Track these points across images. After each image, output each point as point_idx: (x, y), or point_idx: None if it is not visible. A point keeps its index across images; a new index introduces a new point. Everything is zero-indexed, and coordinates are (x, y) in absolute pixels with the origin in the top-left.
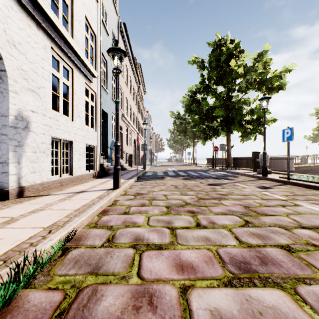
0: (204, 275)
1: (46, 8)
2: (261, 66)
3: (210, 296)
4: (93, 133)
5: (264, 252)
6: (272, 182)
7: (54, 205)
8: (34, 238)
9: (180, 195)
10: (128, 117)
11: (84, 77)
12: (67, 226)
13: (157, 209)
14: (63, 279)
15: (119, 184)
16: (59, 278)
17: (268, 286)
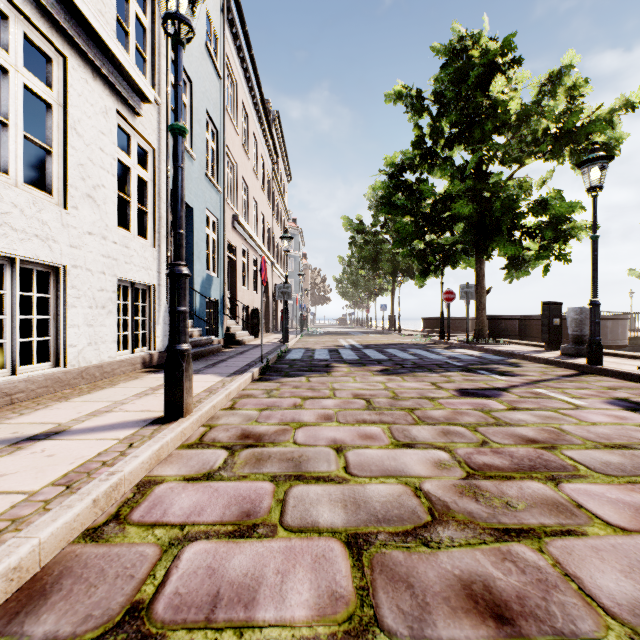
0: None
1: None
2: (564, 98)
3: None
4: (144, 251)
5: None
6: (629, 382)
7: None
8: None
9: (390, 444)
10: (250, 226)
11: (111, 93)
12: None
13: (305, 564)
14: None
15: (187, 402)
16: None
17: None
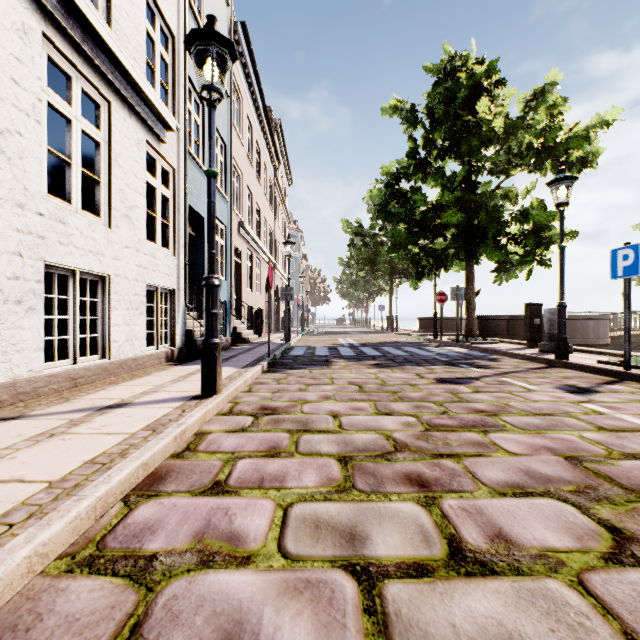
0: None
1: None
2: (545, 115)
3: None
4: (167, 259)
5: None
6: (585, 373)
7: (3, 458)
8: None
9: (374, 413)
10: (254, 231)
11: (143, 126)
12: None
13: (313, 467)
14: None
15: (218, 383)
16: None
17: None
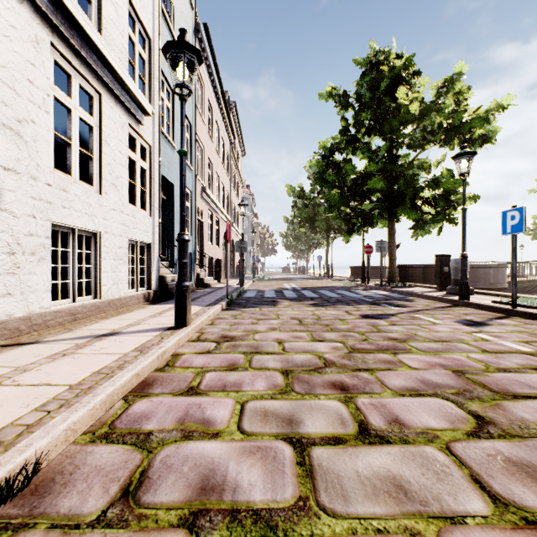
0: None
1: None
2: (452, 100)
3: None
4: (144, 219)
5: None
6: (481, 311)
7: (32, 370)
8: None
9: (310, 340)
10: (214, 195)
11: (126, 112)
12: (17, 448)
13: (262, 377)
14: None
15: (188, 317)
16: None
17: None
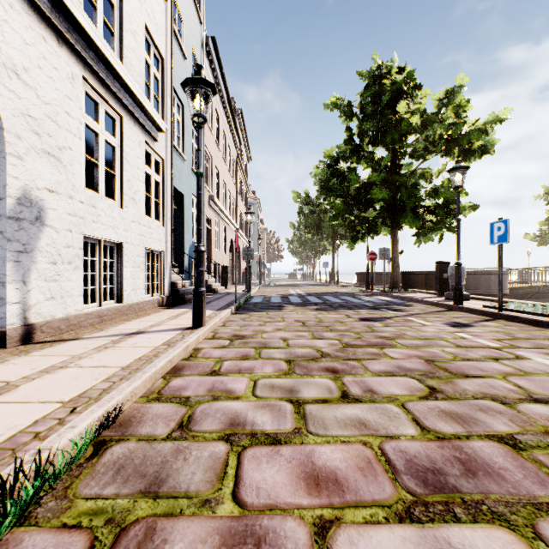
0: (359, 497)
1: (74, 7)
2: (452, 113)
3: (371, 542)
4: (159, 229)
5: (468, 450)
6: (472, 314)
7: (86, 357)
8: (42, 422)
9: (311, 338)
10: (221, 202)
11: (143, 131)
12: (105, 399)
13: (270, 364)
14: (92, 506)
15: (204, 319)
16: (84, 504)
17: (482, 520)
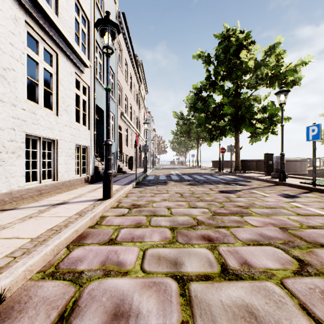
0: None
1: None
2: (274, 59)
3: None
4: (85, 131)
5: None
6: (293, 188)
7: (8, 227)
8: None
9: (187, 207)
10: (129, 117)
11: (73, 65)
12: None
13: (157, 232)
14: None
15: (111, 192)
16: None
17: None
